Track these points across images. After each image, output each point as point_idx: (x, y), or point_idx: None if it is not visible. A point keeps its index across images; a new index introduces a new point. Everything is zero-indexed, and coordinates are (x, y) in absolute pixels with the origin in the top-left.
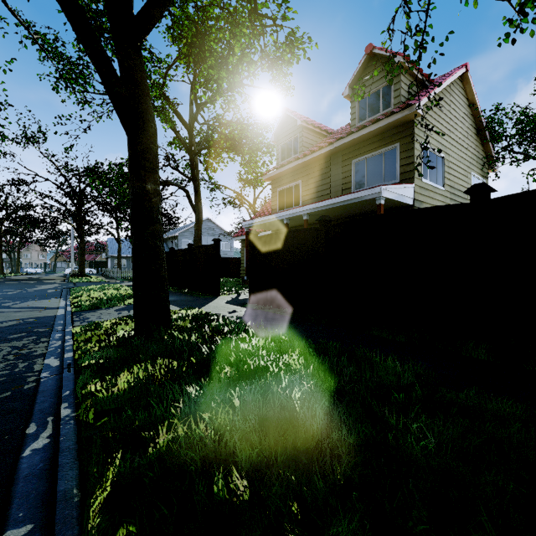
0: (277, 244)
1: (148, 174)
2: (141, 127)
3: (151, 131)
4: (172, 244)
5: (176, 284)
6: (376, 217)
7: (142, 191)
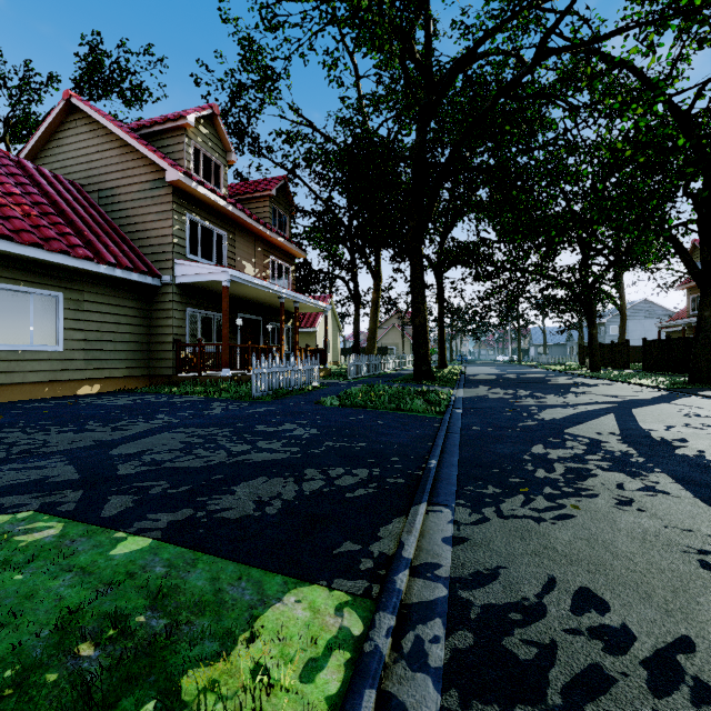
0: (653, 345)
1: (593, 328)
2: (591, 315)
3: (594, 315)
4: (599, 331)
5: (603, 365)
6: (679, 338)
7: (592, 333)
